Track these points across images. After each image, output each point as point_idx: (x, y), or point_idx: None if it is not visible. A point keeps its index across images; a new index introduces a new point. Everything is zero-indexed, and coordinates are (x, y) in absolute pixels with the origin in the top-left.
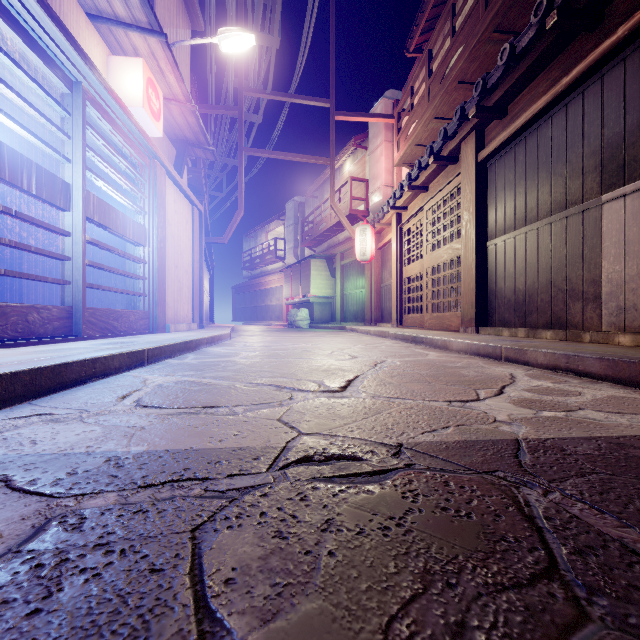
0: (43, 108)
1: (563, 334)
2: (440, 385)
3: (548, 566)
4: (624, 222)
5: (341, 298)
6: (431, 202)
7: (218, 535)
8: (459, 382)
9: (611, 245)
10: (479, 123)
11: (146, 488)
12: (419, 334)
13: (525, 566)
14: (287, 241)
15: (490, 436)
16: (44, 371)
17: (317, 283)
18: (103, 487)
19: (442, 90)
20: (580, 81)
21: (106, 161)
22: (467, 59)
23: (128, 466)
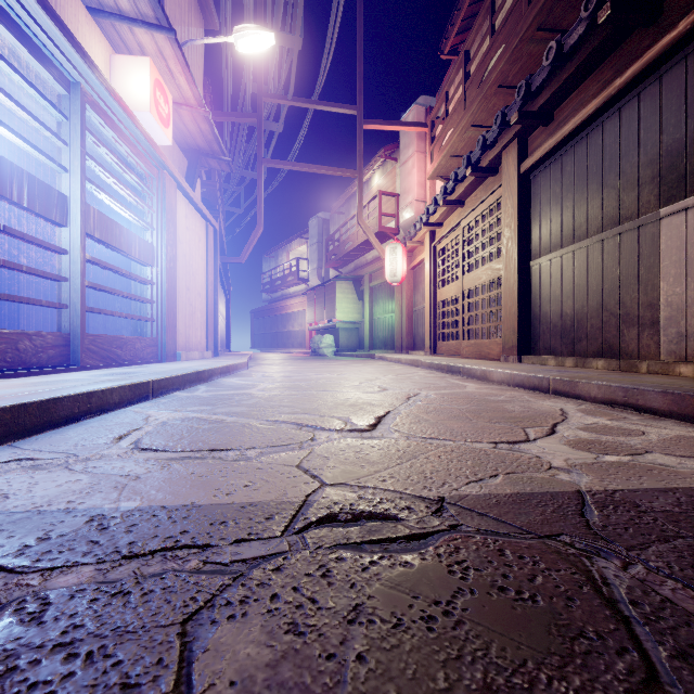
0: (38, 112)
1: (616, 364)
2: (483, 423)
3: (646, 678)
4: (686, 239)
5: (369, 323)
6: (468, 218)
7: (216, 629)
8: (504, 419)
9: (671, 264)
10: (522, 130)
11: (131, 559)
12: (456, 363)
13: (616, 678)
14: (310, 261)
15: (547, 487)
16: (29, 408)
17: (343, 307)
18: (78, 558)
19: (480, 95)
20: (636, 82)
21: (108, 171)
22: (508, 60)
23: (113, 528)
